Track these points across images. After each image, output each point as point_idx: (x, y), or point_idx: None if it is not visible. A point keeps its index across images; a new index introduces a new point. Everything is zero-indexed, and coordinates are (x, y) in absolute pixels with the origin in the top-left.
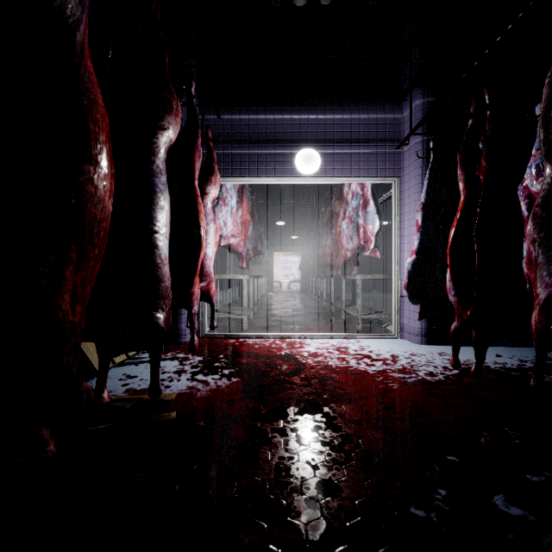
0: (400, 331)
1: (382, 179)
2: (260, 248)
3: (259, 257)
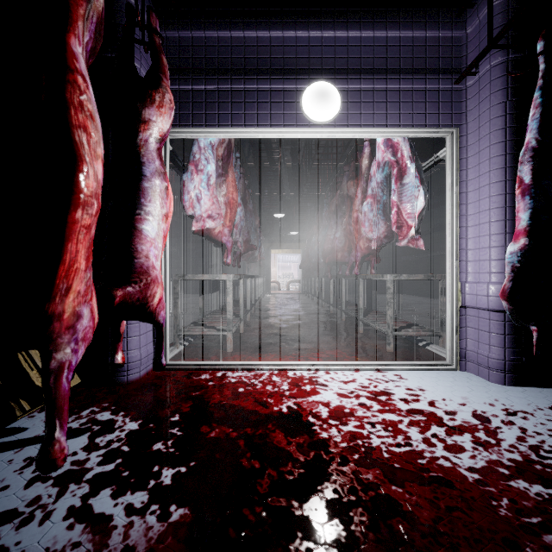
0: (461, 359)
1: (432, 131)
2: (254, 244)
3: (253, 254)
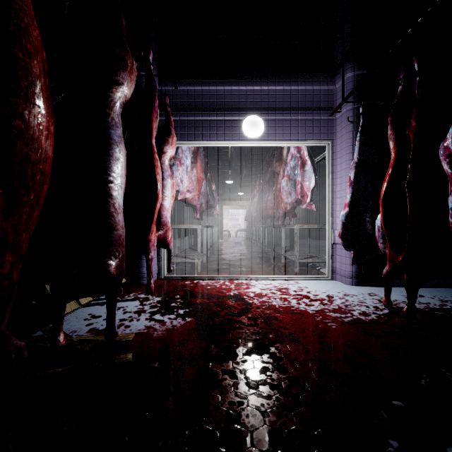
0: (333, 274)
1: (317, 142)
2: (212, 203)
3: (211, 210)
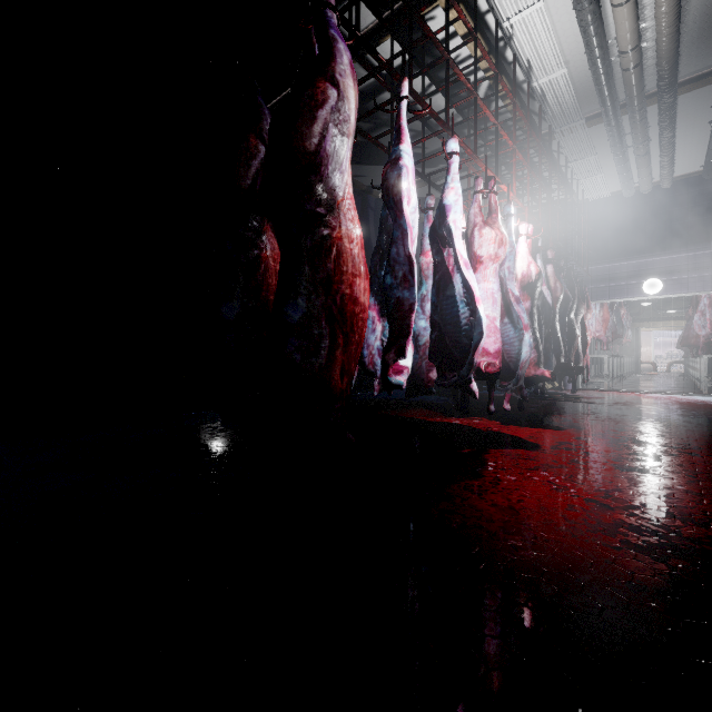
0: None
1: None
2: (620, 331)
3: (619, 339)
